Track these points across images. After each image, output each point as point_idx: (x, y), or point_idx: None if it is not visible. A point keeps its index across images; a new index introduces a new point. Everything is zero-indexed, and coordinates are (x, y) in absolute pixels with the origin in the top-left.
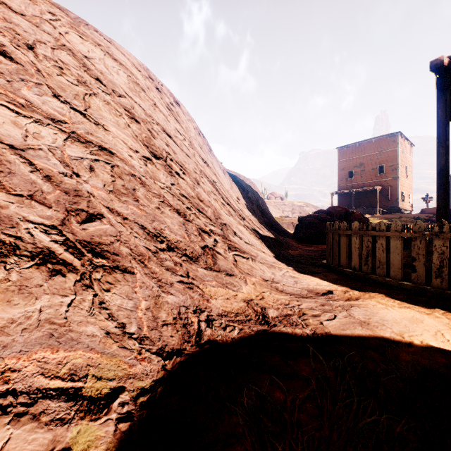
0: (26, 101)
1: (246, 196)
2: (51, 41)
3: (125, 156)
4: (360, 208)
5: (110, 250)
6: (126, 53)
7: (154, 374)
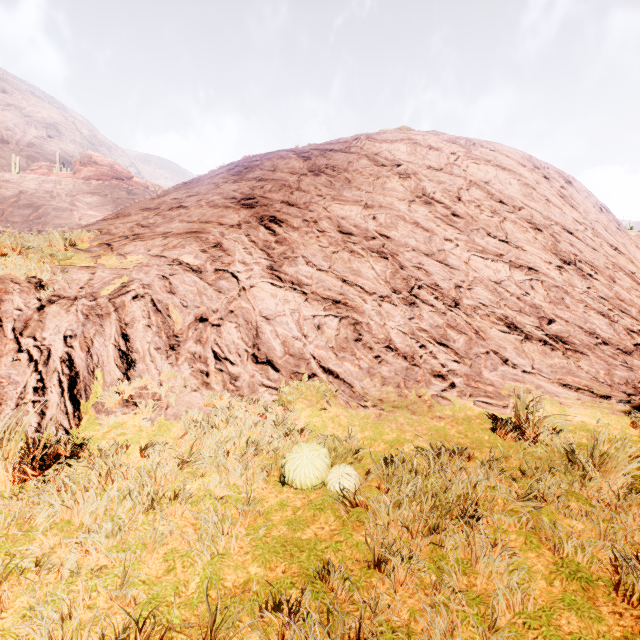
0: (480, 247)
1: None
2: (463, 183)
3: (544, 270)
4: None
5: (569, 341)
6: (508, 152)
7: (624, 398)
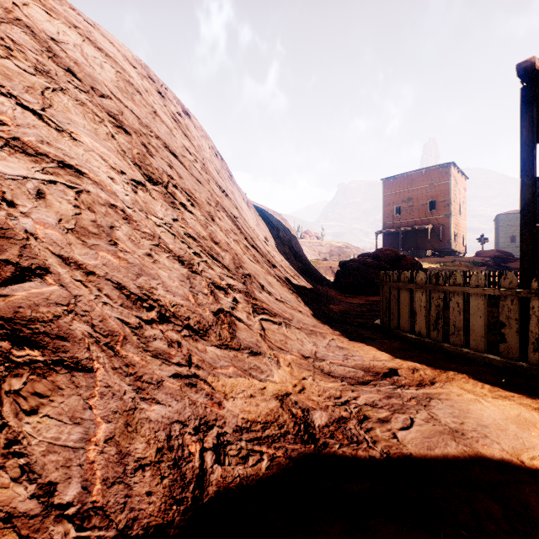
0: None
1: (277, 236)
2: None
3: (103, 177)
4: (408, 250)
5: (52, 331)
6: (116, 42)
7: None
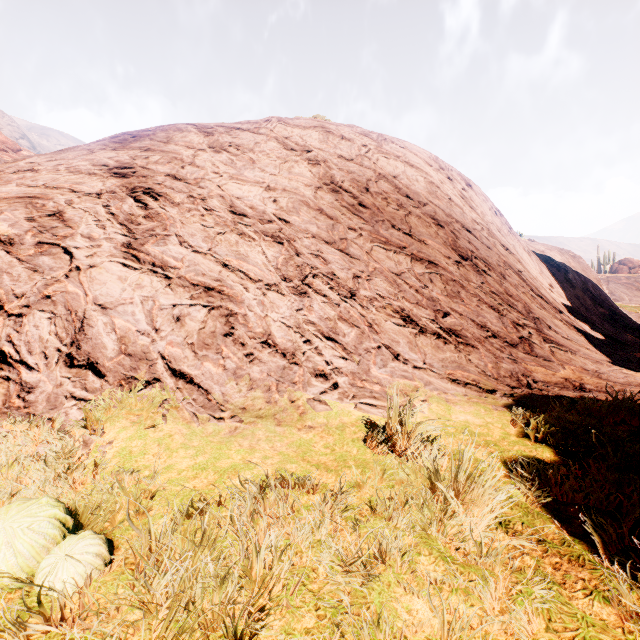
0: (384, 238)
1: (564, 279)
2: (372, 175)
3: (444, 264)
4: None
5: (462, 334)
6: (417, 151)
7: (508, 391)
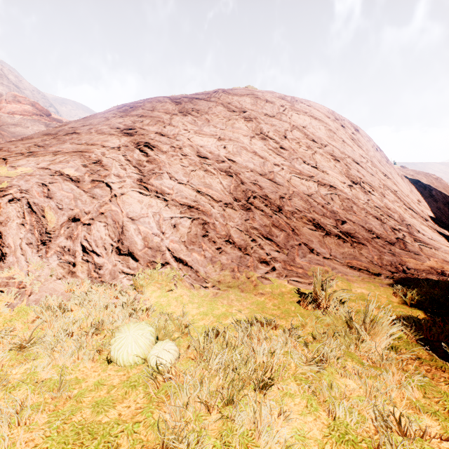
0: (298, 170)
1: (429, 196)
2: (288, 126)
3: (340, 187)
4: None
5: (355, 236)
6: (319, 108)
7: (389, 275)
